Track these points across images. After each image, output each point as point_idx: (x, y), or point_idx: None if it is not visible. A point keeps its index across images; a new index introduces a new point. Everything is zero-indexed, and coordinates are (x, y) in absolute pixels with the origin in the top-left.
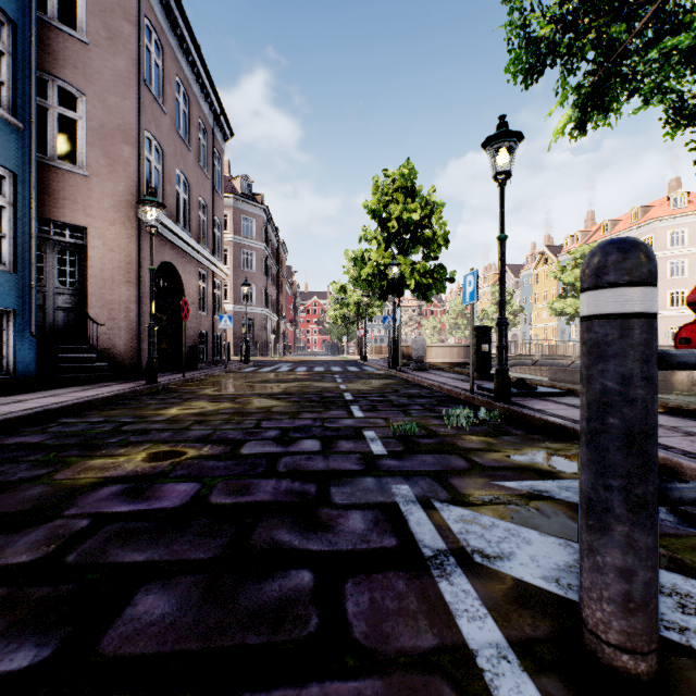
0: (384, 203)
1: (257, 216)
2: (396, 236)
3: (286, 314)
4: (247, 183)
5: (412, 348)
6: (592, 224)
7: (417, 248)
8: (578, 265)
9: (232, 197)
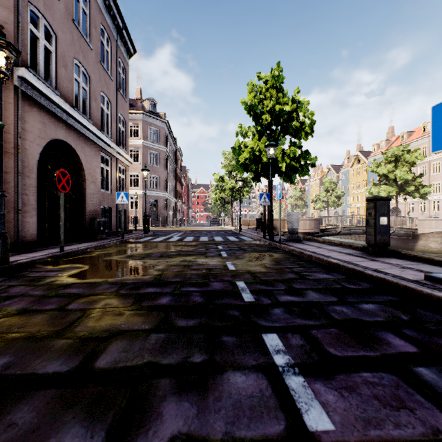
0: (258, 99)
1: (160, 128)
2: (268, 128)
3: (182, 198)
4: (153, 104)
5: (287, 221)
6: (392, 135)
7: (282, 141)
8: (388, 162)
9: (142, 113)
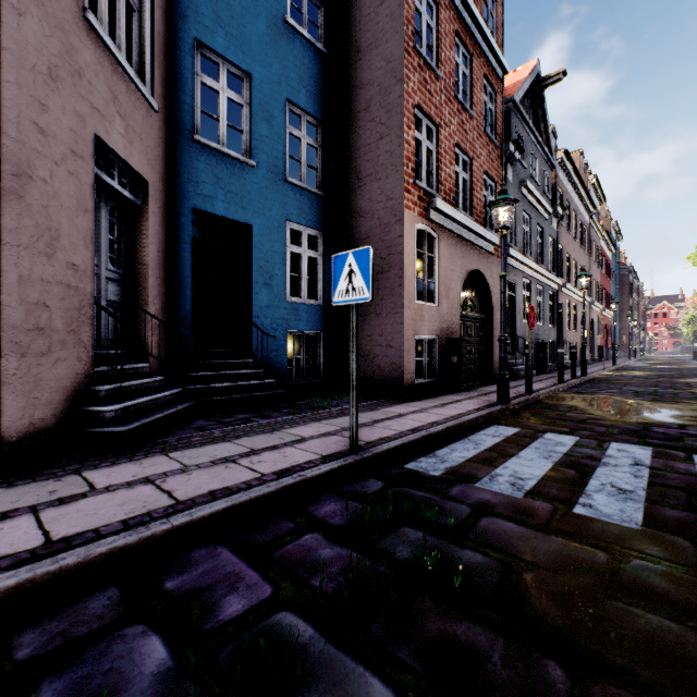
0: None
1: None
2: None
3: None
4: None
5: None
6: None
7: None
8: None
9: None
